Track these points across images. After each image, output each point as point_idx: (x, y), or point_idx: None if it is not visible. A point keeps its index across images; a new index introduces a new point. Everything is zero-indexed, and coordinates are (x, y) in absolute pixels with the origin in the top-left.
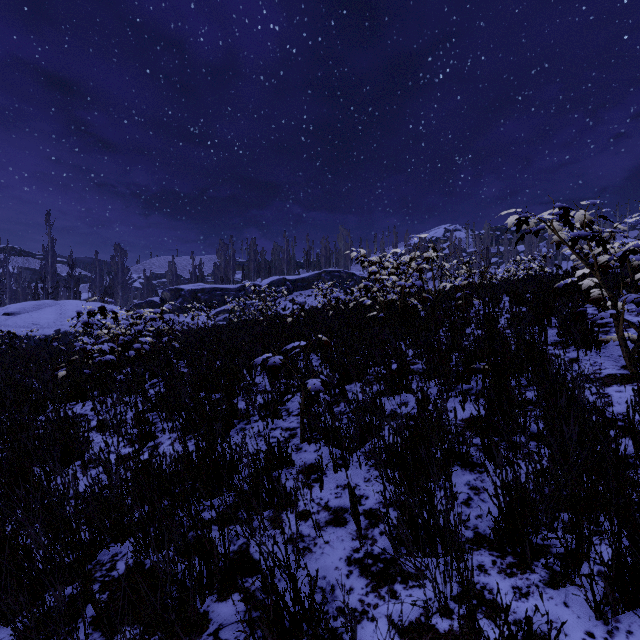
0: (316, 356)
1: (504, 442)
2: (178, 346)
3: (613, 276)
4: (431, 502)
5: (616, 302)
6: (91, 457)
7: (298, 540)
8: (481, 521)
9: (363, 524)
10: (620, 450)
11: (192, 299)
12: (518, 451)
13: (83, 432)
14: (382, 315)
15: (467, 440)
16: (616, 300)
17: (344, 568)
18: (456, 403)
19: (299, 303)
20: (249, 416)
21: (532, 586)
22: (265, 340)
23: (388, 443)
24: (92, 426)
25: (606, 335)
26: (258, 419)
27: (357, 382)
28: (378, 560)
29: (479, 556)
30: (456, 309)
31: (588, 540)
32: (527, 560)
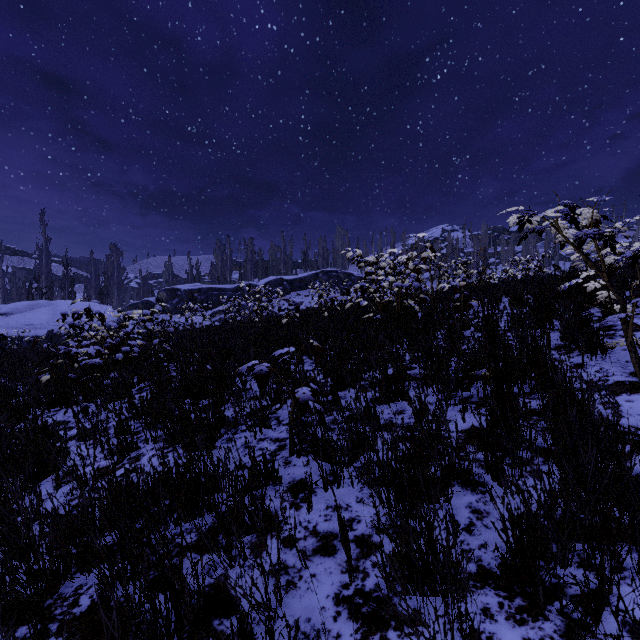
0: (310, 359)
1: (508, 457)
2: (169, 348)
3: (615, 277)
4: (429, 534)
5: (625, 305)
6: (64, 472)
7: (282, 572)
8: (485, 552)
9: (354, 553)
10: (635, 469)
11: (188, 299)
12: (523, 468)
13: (60, 443)
14: (378, 317)
15: (468, 457)
16: (625, 303)
17: (331, 608)
18: (455, 412)
19: (294, 304)
20: (237, 425)
21: (546, 638)
22: (258, 343)
23: (382, 462)
24: (73, 434)
25: (611, 339)
26: (245, 429)
27: (351, 388)
28: (370, 599)
29: (484, 596)
30: (454, 310)
31: (609, 581)
32: (539, 604)
